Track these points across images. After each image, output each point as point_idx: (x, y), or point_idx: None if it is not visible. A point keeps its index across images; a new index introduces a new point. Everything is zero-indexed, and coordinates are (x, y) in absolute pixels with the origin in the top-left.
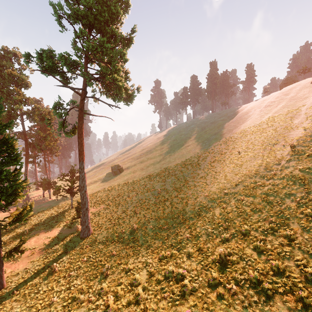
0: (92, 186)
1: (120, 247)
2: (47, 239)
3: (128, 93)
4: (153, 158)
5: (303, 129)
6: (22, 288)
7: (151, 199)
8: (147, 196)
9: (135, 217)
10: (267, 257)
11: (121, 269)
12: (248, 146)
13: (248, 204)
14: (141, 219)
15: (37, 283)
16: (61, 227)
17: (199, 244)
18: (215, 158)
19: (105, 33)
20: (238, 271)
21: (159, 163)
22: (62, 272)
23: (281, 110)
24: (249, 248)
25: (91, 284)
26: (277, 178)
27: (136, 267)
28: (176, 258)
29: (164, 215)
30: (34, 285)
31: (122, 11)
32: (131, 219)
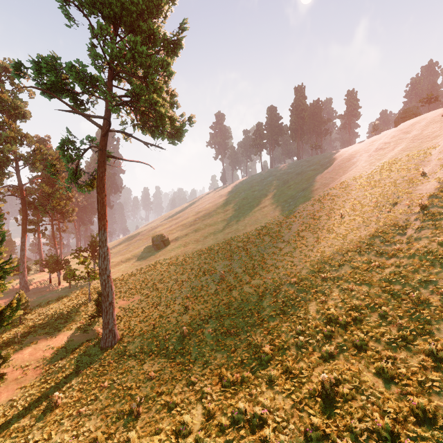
0: (123, 267)
1: (161, 364)
2: (49, 349)
3: (175, 126)
4: (214, 225)
5: (437, 182)
6: (1, 435)
7: (210, 286)
8: (205, 281)
9: (185, 315)
10: (401, 389)
11: (162, 403)
12: (354, 208)
13: (361, 297)
14: (195, 317)
15: (26, 427)
16: (72, 330)
17: (286, 363)
18: (305, 225)
19: (138, 32)
20: (354, 415)
21: (222, 231)
22: (68, 406)
23: (400, 154)
24: (369, 371)
25: (112, 432)
26: (403, 255)
27: (185, 401)
28: (249, 385)
29: (230, 312)
30: (21, 430)
31: (166, 0)
32: (180, 318)
